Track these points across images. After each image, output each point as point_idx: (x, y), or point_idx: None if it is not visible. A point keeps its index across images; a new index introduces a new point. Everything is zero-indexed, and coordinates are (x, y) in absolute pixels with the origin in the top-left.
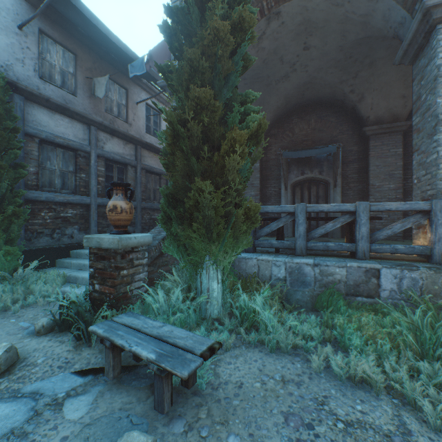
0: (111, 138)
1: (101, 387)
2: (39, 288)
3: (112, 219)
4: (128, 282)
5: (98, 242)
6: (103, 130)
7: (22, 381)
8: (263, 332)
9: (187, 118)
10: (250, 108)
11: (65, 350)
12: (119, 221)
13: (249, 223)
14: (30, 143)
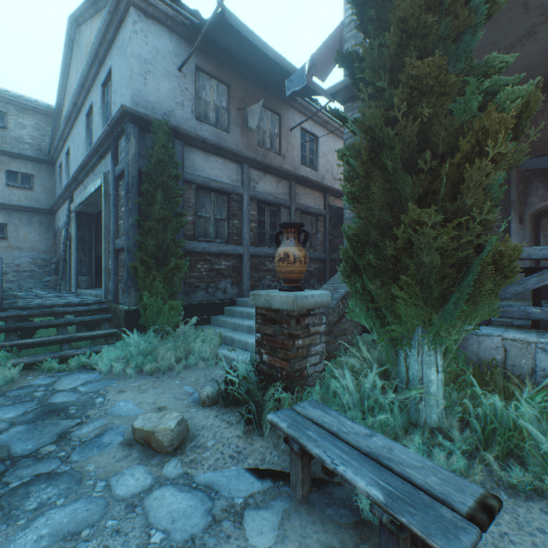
0: (263, 176)
1: (285, 504)
2: (198, 348)
3: (283, 272)
4: (303, 356)
5: (267, 301)
6: (255, 167)
7: (194, 466)
8: (545, 476)
9: (392, 116)
10: (497, 82)
11: (234, 434)
12: (290, 273)
13: (499, 277)
14: (188, 191)
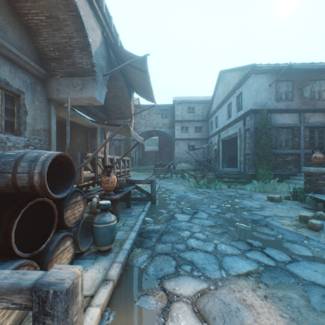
0: (313, 114)
1: (310, 211)
2: (279, 188)
3: (314, 161)
4: (321, 186)
5: (307, 170)
6: (307, 112)
7: (285, 204)
8: None
9: None
10: None
11: (296, 202)
12: (316, 162)
13: None
14: (272, 130)
